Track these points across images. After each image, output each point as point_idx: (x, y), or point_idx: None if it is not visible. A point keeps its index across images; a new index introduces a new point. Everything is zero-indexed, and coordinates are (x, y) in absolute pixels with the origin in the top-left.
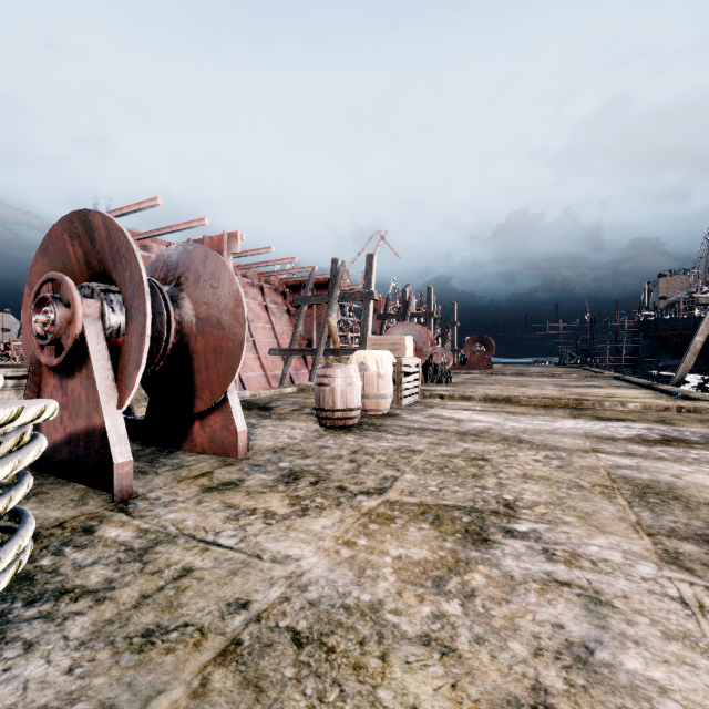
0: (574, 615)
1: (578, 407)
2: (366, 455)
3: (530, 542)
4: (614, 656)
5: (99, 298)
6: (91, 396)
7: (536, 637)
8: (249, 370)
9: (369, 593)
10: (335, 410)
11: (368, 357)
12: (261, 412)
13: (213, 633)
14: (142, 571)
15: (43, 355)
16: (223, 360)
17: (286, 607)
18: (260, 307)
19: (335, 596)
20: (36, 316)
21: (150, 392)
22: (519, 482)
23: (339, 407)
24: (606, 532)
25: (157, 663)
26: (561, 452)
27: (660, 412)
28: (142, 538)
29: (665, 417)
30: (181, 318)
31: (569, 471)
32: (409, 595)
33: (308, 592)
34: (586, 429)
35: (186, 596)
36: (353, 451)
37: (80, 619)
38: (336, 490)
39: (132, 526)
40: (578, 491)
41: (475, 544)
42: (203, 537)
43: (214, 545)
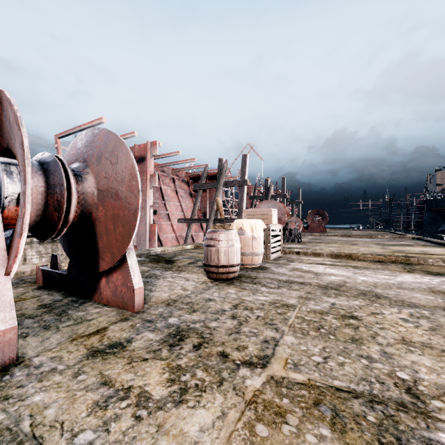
0: None
1: (406, 262)
2: (245, 310)
3: None
4: None
5: None
6: None
7: None
8: (165, 232)
9: None
10: (219, 266)
11: (245, 224)
12: (166, 265)
13: None
14: None
15: None
16: (120, 227)
17: None
18: (172, 191)
19: None
20: None
21: (67, 253)
22: (403, 351)
23: (223, 263)
24: None
25: None
26: (421, 310)
27: None
28: None
29: None
30: (83, 190)
31: None
32: None
33: None
34: (427, 283)
35: None
36: (235, 305)
37: None
38: (218, 358)
39: None
40: None
41: None
42: None
43: None
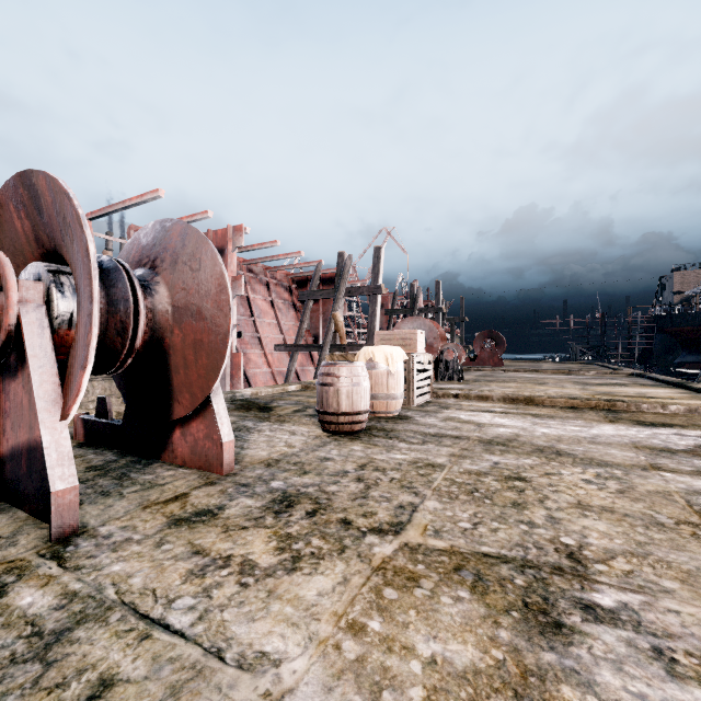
0: None
1: (611, 408)
2: (376, 472)
3: (627, 631)
4: None
5: (46, 280)
6: (33, 402)
7: None
8: (255, 366)
9: None
10: (339, 413)
11: (377, 353)
12: (260, 413)
13: None
14: (36, 683)
15: None
16: (204, 357)
17: None
18: (266, 302)
19: None
20: None
21: (125, 394)
22: (575, 515)
23: (344, 410)
24: None
25: None
26: (613, 469)
27: None
28: (62, 611)
29: None
30: (154, 306)
31: (636, 498)
32: None
33: None
34: (632, 437)
35: None
36: (361, 465)
37: None
38: (338, 525)
39: (57, 586)
40: (661, 532)
41: (545, 634)
42: (147, 610)
43: (159, 627)
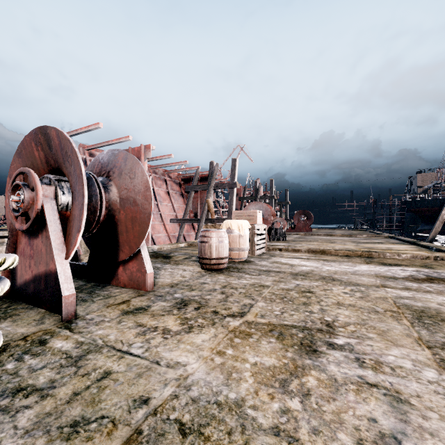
0: (383, 411)
1: (369, 256)
2: (231, 289)
3: (346, 352)
4: None
5: (54, 185)
6: (48, 250)
7: (357, 429)
8: (158, 232)
9: (234, 392)
10: (211, 258)
11: (233, 224)
12: (164, 259)
13: (121, 424)
14: (76, 373)
15: (17, 222)
16: (137, 226)
17: (175, 403)
18: (165, 192)
19: (210, 394)
20: (11, 196)
21: (90, 247)
22: (334, 308)
23: (214, 256)
24: (398, 345)
25: None
26: (361, 287)
27: (423, 260)
28: (78, 349)
29: (426, 263)
30: (109, 198)
31: (368, 300)
32: (263, 394)
33: (191, 391)
34: (376, 271)
35: (105, 394)
36: (223, 286)
37: (27, 412)
38: (211, 313)
39: (72, 339)
40: (376, 315)
41: (308, 354)
42: (120, 348)
43: (127, 354)
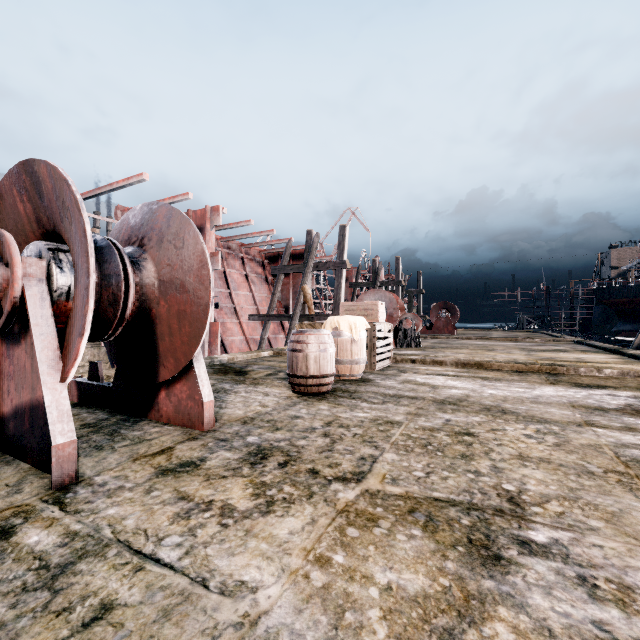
0: None
1: (552, 372)
2: (340, 428)
3: (556, 562)
4: None
5: (46, 257)
6: (35, 365)
7: None
8: (231, 334)
9: None
10: (308, 376)
11: (341, 322)
12: (236, 377)
13: None
14: (46, 607)
15: None
16: (187, 326)
17: None
18: (241, 276)
19: None
20: None
21: (115, 359)
22: (516, 465)
23: (312, 373)
24: None
25: None
26: (552, 425)
27: (639, 378)
28: (65, 548)
29: None
30: (142, 281)
31: (570, 450)
32: None
33: None
34: (569, 397)
35: None
36: (327, 422)
37: None
38: (307, 474)
39: (60, 527)
40: (591, 479)
41: (486, 565)
42: (140, 547)
43: (151, 561)
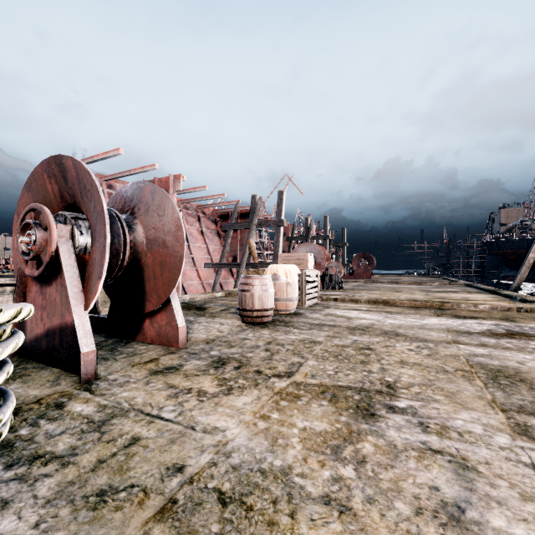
0: (447, 479)
1: (441, 307)
2: (277, 346)
3: (408, 416)
4: (481, 515)
5: (70, 224)
6: (64, 299)
7: (417, 498)
8: (189, 279)
9: (280, 459)
10: (253, 310)
11: (279, 269)
12: (198, 311)
13: (154, 493)
14: (100, 439)
15: (27, 267)
16: (167, 272)
17: (213, 471)
18: (198, 231)
19: (253, 462)
20: (21, 237)
21: (111, 296)
22: (397, 367)
23: (257, 307)
24: (468, 408)
25: (108, 519)
26: (429, 343)
27: (504, 312)
28: (101, 413)
29: (508, 315)
30: (134, 239)
31: (436, 358)
32: (312, 461)
33: (231, 458)
34: (448, 325)
35: (134, 461)
36: (268, 342)
37: (48, 481)
38: (254, 373)
39: (94, 402)
40: (444, 374)
41: (365, 418)
42: (149, 412)
43: (157, 418)
